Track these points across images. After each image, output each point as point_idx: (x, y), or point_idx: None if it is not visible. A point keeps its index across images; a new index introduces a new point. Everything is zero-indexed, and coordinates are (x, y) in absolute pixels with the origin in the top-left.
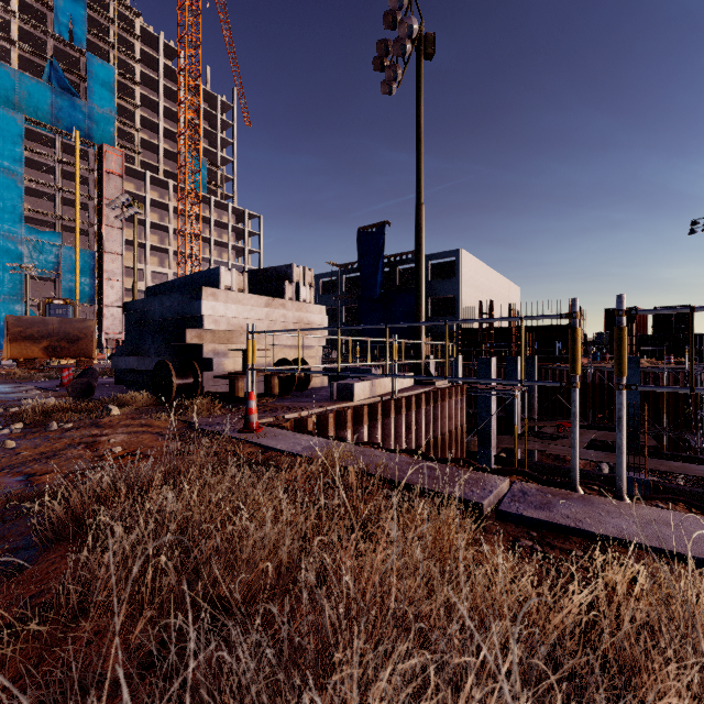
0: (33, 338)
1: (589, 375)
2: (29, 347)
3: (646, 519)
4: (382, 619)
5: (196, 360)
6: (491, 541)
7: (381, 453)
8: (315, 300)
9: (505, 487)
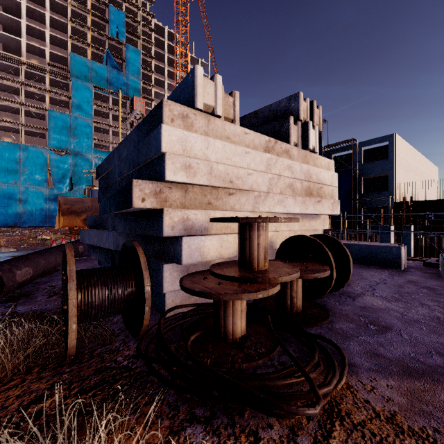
0: (76, 212)
1: None
2: (74, 218)
3: None
4: None
5: (155, 238)
6: None
7: None
8: None
9: None
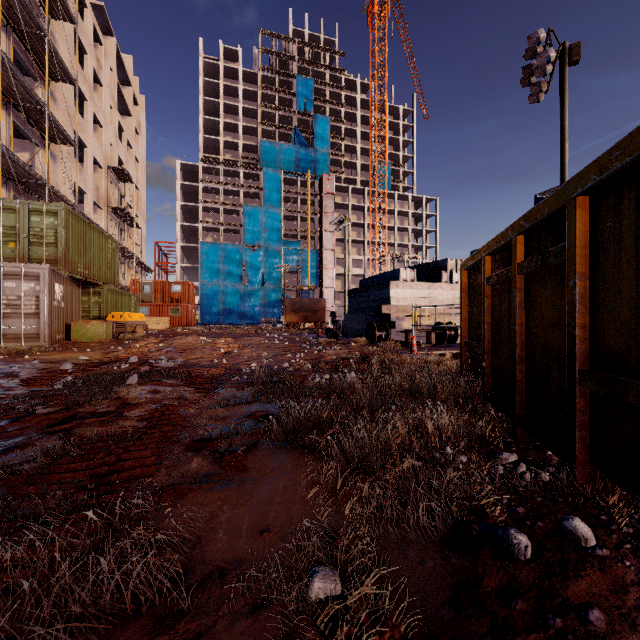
0: (296, 311)
1: None
2: (294, 316)
3: None
4: (424, 362)
5: (387, 322)
6: None
7: None
8: None
9: None
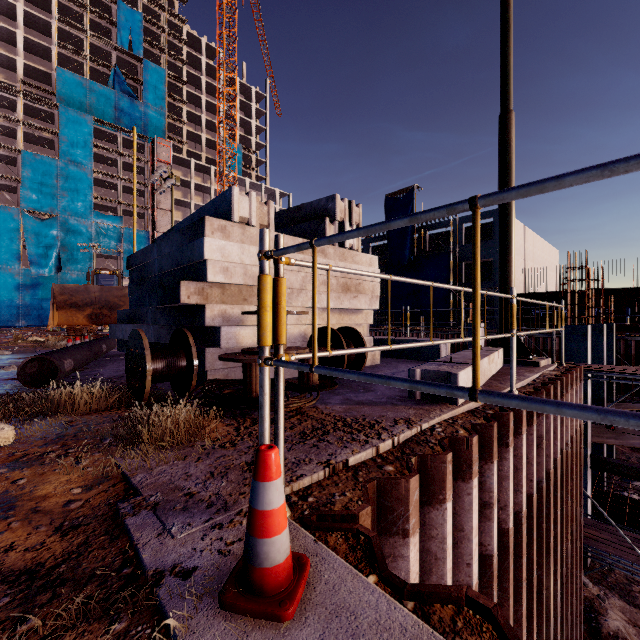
0: (78, 305)
1: None
2: (74, 314)
3: None
4: None
5: (198, 329)
6: None
7: None
8: None
9: None
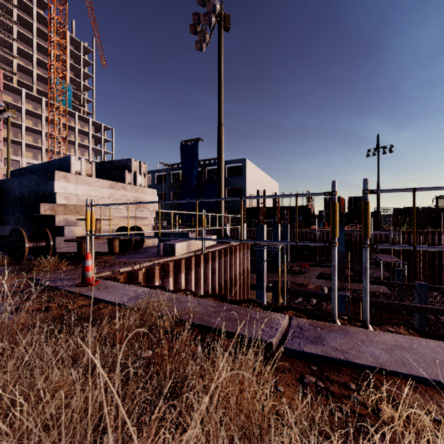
0: None
1: (316, 235)
2: None
3: (389, 345)
4: None
5: (50, 227)
6: (282, 381)
7: (192, 299)
8: (151, 187)
9: (286, 323)
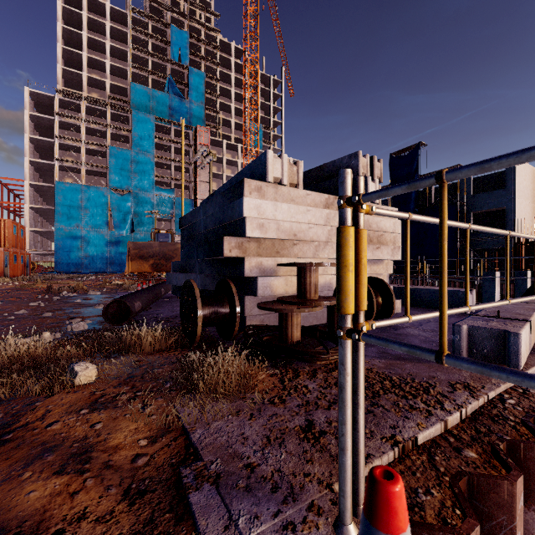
0: (144, 257)
1: None
2: (142, 264)
3: None
4: None
5: (237, 278)
6: None
7: None
8: None
9: None
